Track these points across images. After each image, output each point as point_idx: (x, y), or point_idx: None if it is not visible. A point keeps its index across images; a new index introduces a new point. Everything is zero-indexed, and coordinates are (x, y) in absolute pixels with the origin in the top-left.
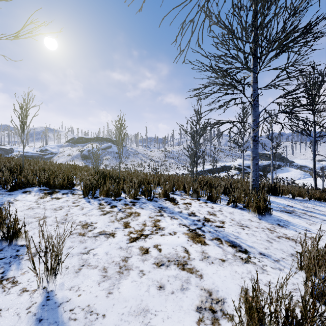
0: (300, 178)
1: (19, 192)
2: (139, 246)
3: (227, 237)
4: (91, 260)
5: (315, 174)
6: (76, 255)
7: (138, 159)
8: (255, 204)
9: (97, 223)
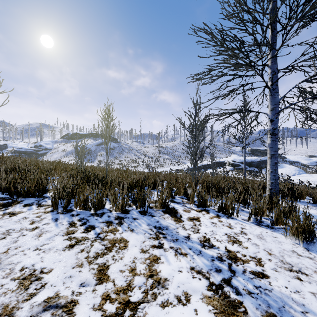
0: (295, 174)
1: None
2: None
3: (286, 308)
4: None
5: None
6: None
7: (133, 154)
8: (297, 225)
9: (50, 273)
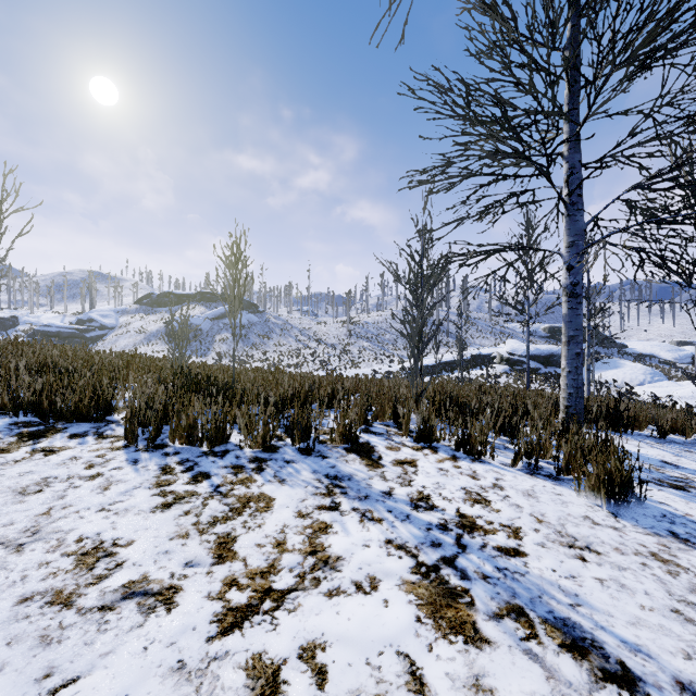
0: (643, 382)
1: None
2: (249, 653)
3: (544, 599)
4: None
5: None
6: None
7: (292, 340)
8: (599, 470)
9: (130, 546)
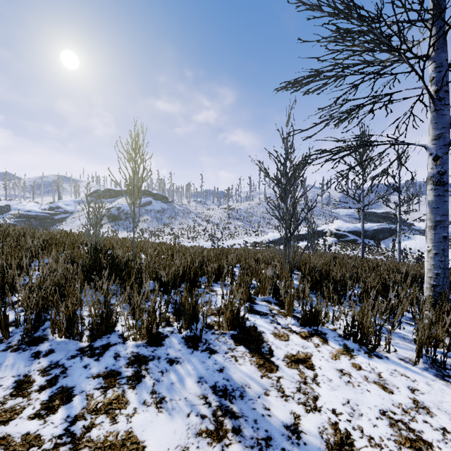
0: None
1: None
2: None
3: None
4: None
5: None
6: None
7: (190, 220)
8: None
9: None
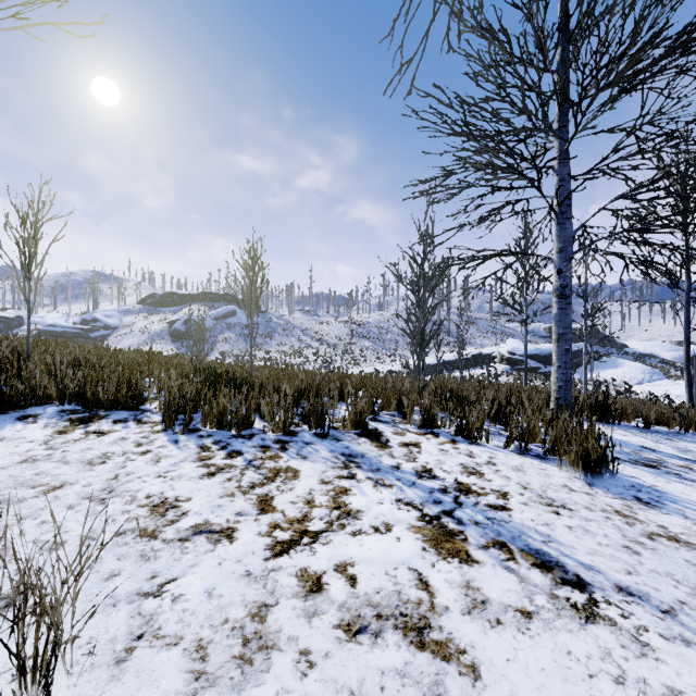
0: (642, 381)
1: (8, 418)
2: (297, 567)
3: (523, 538)
4: (166, 618)
5: (689, 374)
6: (126, 601)
7: (294, 339)
8: (578, 448)
9: (190, 501)
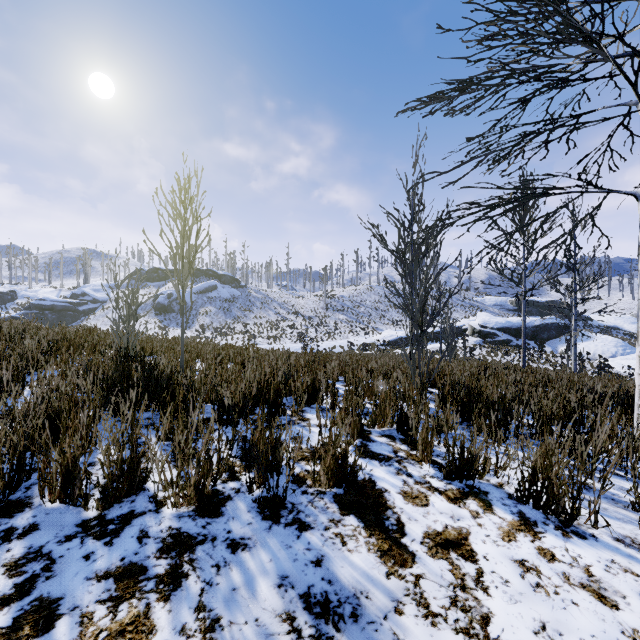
0: (615, 354)
1: None
2: None
3: None
4: None
5: None
6: None
7: (271, 312)
8: None
9: None
